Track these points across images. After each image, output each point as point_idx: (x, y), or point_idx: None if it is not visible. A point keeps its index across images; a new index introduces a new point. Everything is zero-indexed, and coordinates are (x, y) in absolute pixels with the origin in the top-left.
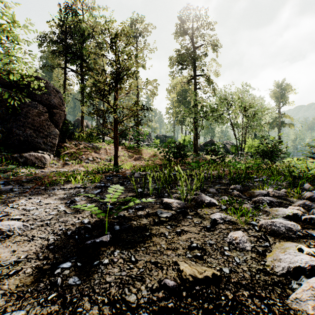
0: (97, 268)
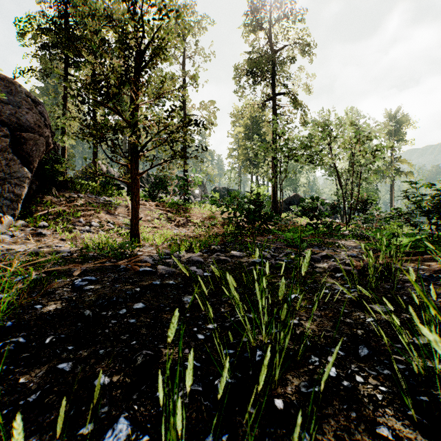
0: None
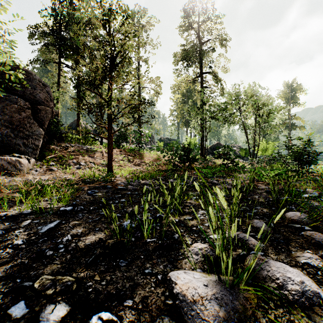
0: None
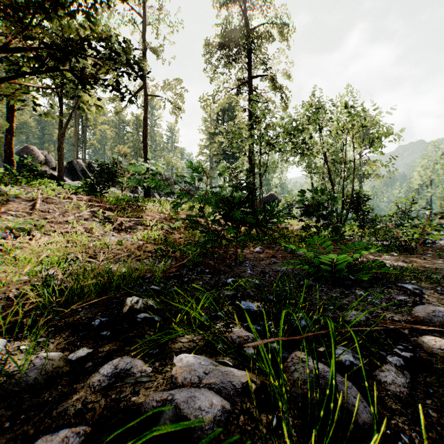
0: None
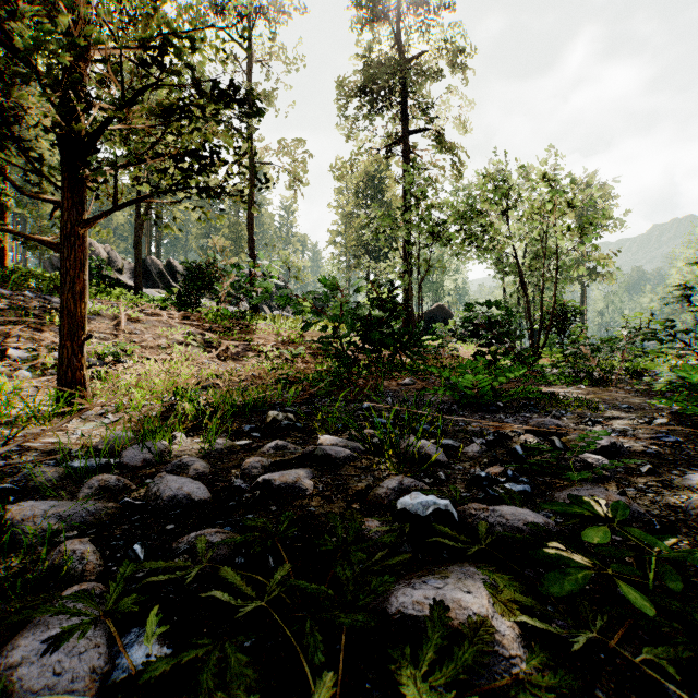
0: None
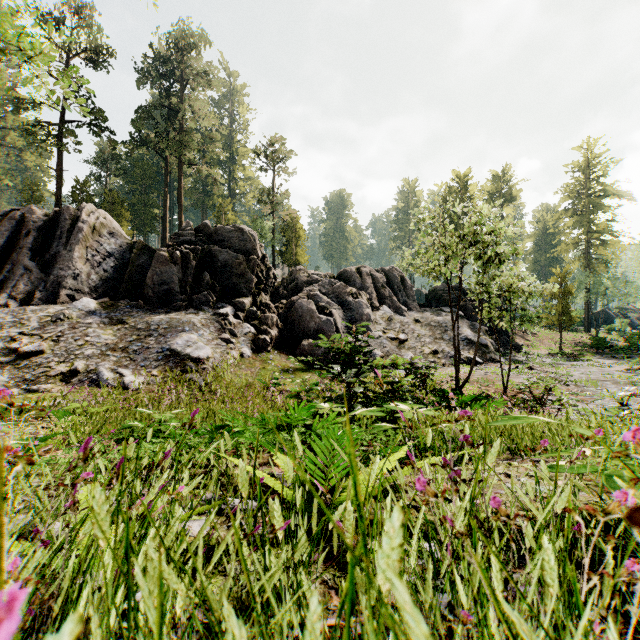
0: (636, 364)
